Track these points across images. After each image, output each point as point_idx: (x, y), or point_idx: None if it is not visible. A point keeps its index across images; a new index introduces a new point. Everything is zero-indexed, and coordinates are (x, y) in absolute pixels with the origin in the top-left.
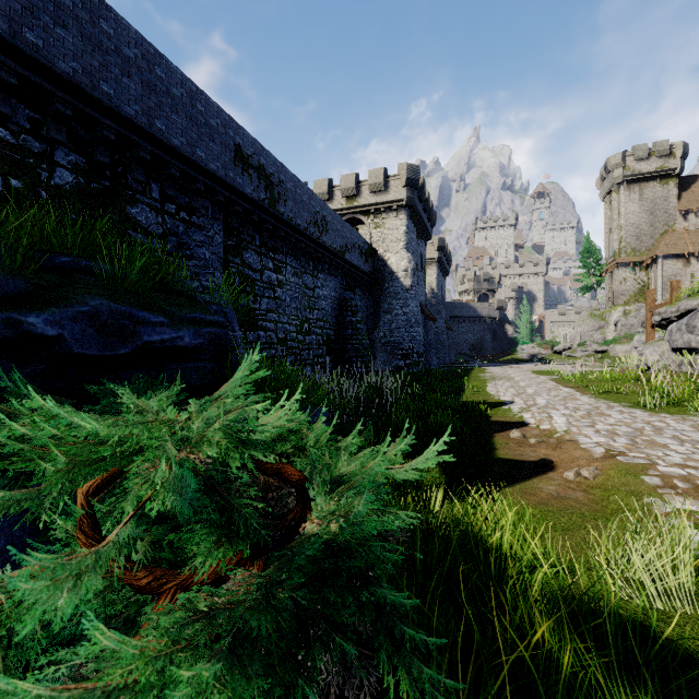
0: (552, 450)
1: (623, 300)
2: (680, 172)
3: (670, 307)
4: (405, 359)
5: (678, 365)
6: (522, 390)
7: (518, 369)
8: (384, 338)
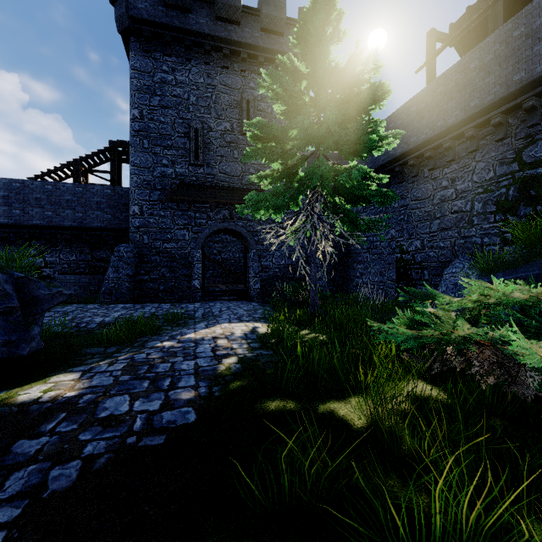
0: None
1: None
2: None
3: None
4: None
5: None
6: None
7: None
8: None
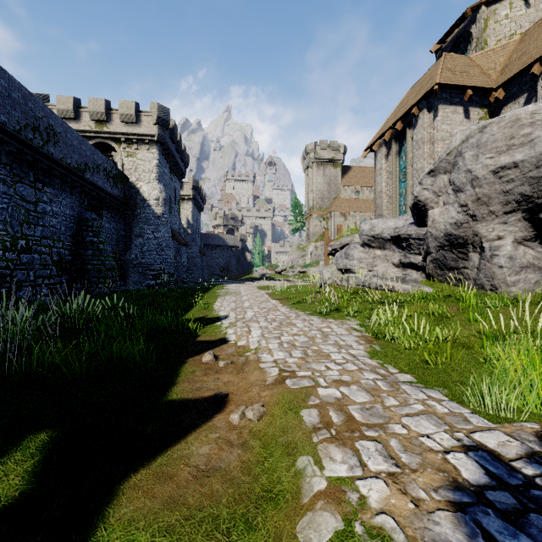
0: (235, 374)
1: (315, 239)
2: (343, 162)
3: (336, 241)
4: (157, 279)
5: (341, 280)
6: (241, 304)
7: (248, 285)
8: (136, 259)
